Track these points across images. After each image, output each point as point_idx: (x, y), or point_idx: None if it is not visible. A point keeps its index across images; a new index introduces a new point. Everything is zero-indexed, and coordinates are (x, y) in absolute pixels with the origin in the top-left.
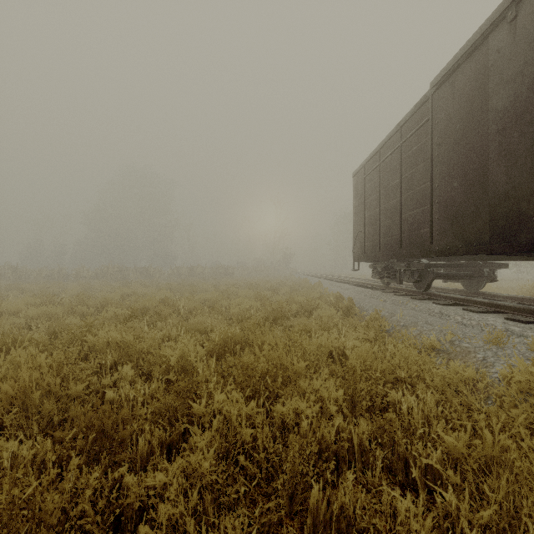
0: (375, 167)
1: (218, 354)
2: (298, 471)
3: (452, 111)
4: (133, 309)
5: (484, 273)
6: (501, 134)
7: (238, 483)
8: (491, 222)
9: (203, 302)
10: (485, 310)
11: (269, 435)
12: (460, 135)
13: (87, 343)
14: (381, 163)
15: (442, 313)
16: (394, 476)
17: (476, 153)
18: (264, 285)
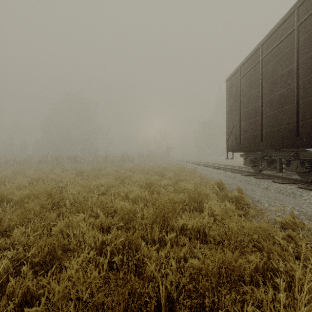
0: (256, 64)
1: None
2: None
3: None
4: None
5: None
6: None
7: None
8: None
9: (100, 186)
10: None
11: None
12: None
13: None
14: (264, 58)
15: None
16: None
17: None
18: (154, 169)
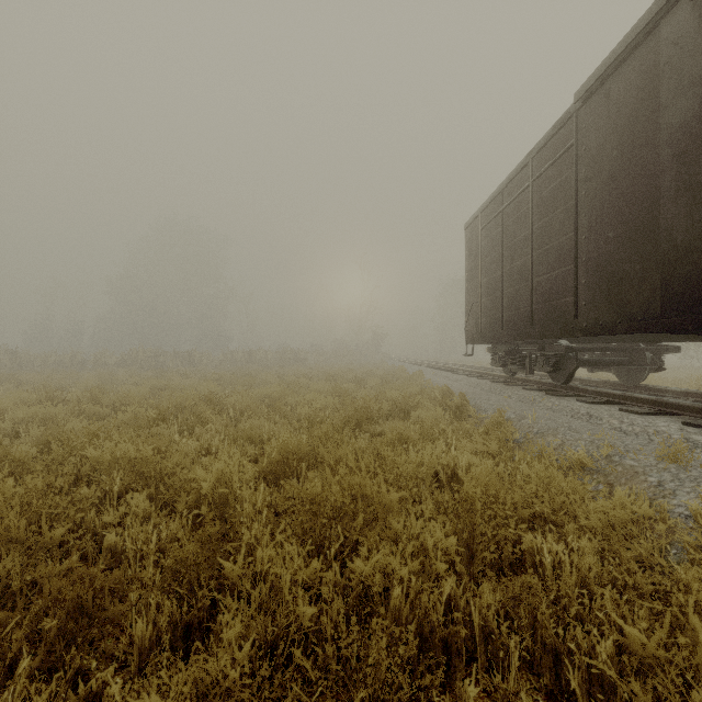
0: (497, 214)
1: (274, 475)
2: (385, 681)
3: (606, 132)
4: (161, 409)
5: (646, 359)
6: (680, 161)
7: (289, 696)
8: (664, 286)
9: (261, 398)
10: (651, 411)
11: (341, 610)
12: (617, 165)
13: (86, 459)
14: (505, 209)
15: (591, 415)
16: (536, 675)
17: (642, 189)
18: (346, 376)
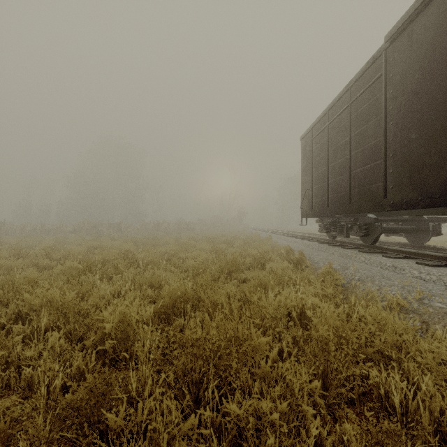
0: (324, 128)
1: (166, 314)
2: None
3: (410, 62)
4: (88, 262)
5: (429, 227)
6: None
7: None
8: None
9: (163, 254)
10: (441, 264)
11: None
12: (419, 85)
13: (23, 302)
14: (330, 124)
15: (396, 266)
16: None
17: (440, 100)
18: (220, 239)
